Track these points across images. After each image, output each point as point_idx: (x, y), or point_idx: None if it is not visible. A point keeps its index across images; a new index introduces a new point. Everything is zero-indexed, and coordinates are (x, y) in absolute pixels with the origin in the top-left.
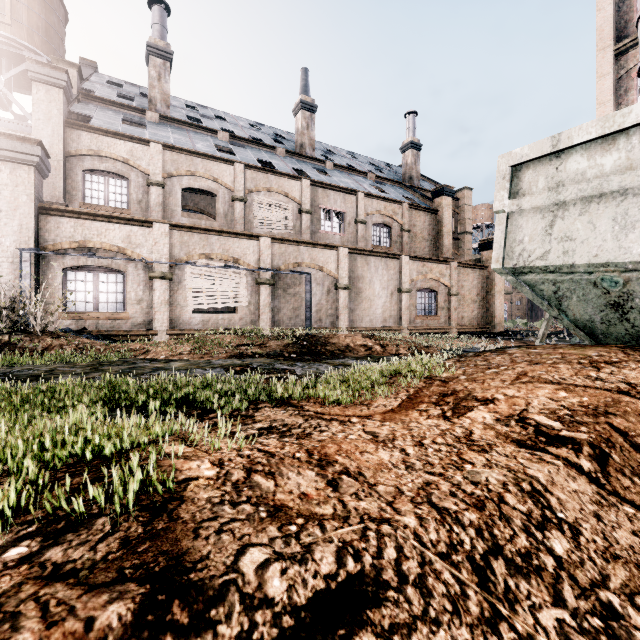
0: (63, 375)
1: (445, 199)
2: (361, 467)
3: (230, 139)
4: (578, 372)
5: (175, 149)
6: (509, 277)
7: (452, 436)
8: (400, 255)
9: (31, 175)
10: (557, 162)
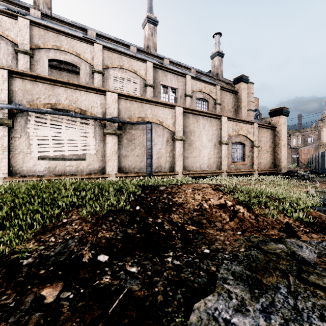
0: None
1: (243, 84)
2: None
3: (97, 37)
4: None
5: (42, 26)
6: None
7: None
8: (221, 116)
9: None
10: None
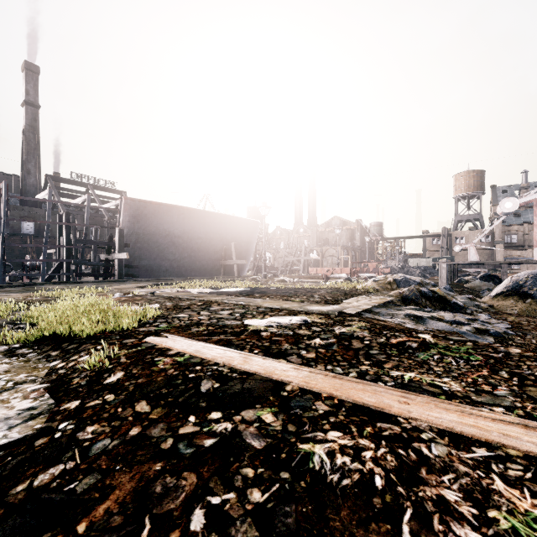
0: None
1: None
2: None
3: None
4: None
5: (532, 224)
6: None
7: None
8: None
9: (502, 245)
10: None
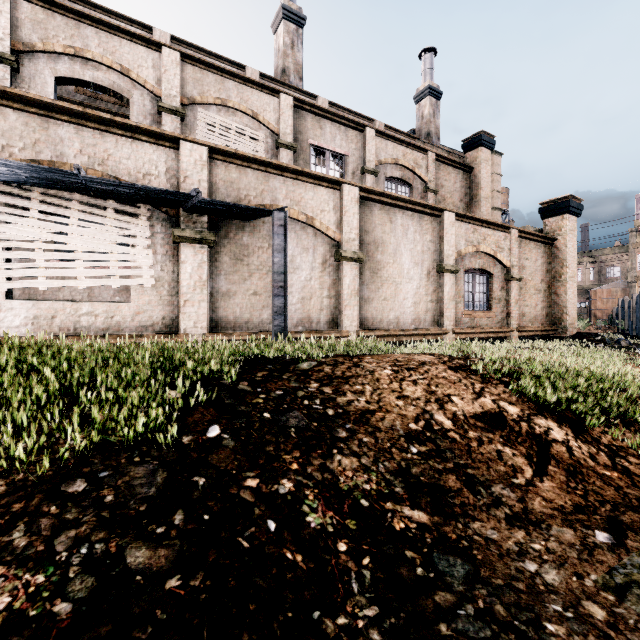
0: None
1: (483, 151)
2: None
3: (173, 44)
4: None
5: (40, 1)
6: None
7: None
8: (442, 210)
9: None
10: None
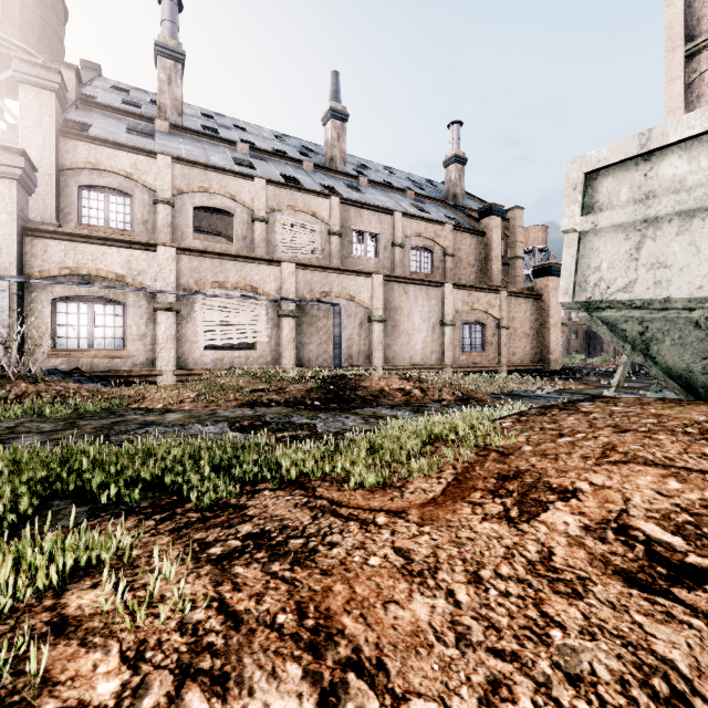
0: (24, 435)
1: (494, 219)
2: (383, 645)
3: (250, 151)
4: (688, 448)
5: (186, 162)
6: (581, 313)
7: (523, 560)
8: (443, 283)
9: (13, 190)
10: (646, 167)
